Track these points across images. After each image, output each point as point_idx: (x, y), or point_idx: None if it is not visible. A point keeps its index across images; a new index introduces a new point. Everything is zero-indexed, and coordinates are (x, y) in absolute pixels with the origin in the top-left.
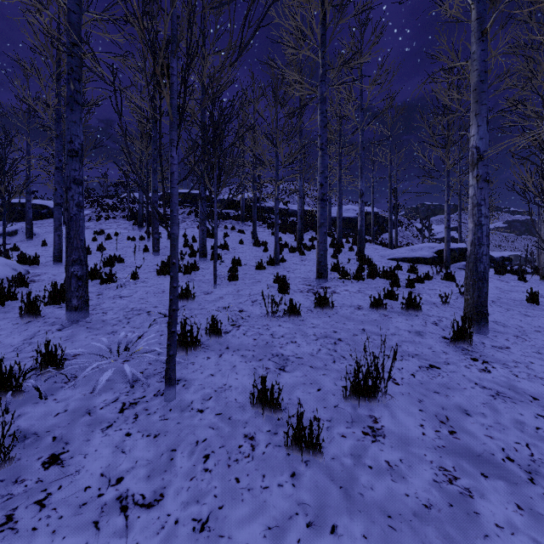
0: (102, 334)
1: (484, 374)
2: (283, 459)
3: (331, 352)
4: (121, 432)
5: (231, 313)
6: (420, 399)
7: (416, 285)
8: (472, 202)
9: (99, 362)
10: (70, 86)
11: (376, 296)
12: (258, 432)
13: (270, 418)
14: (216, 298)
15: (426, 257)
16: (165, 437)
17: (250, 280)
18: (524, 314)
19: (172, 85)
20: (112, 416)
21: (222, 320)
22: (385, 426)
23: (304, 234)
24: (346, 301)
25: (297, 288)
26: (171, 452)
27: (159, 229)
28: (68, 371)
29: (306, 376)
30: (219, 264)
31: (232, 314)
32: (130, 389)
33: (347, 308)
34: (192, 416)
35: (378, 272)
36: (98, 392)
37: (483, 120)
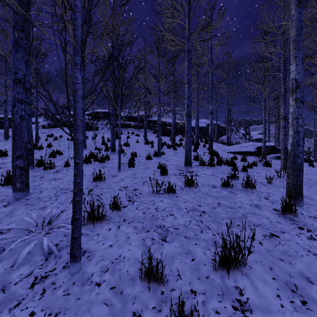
0: (35, 209)
1: (311, 242)
2: None
3: (199, 223)
4: (27, 311)
5: (129, 191)
6: (270, 266)
7: (247, 169)
8: (292, 117)
9: (23, 238)
10: (15, 34)
11: (223, 178)
12: (145, 309)
13: (155, 292)
14: (119, 180)
15: (250, 151)
16: (64, 316)
17: (142, 167)
18: None
19: (76, 20)
20: (23, 292)
21: (122, 196)
22: (249, 298)
23: (175, 136)
24: (205, 181)
25: (172, 172)
26: None
27: (87, 134)
28: None
29: (182, 246)
30: (123, 156)
31: (129, 192)
32: (44, 262)
33: (206, 186)
34: (90, 290)
35: (223, 161)
36: (17, 266)
37: (300, 60)
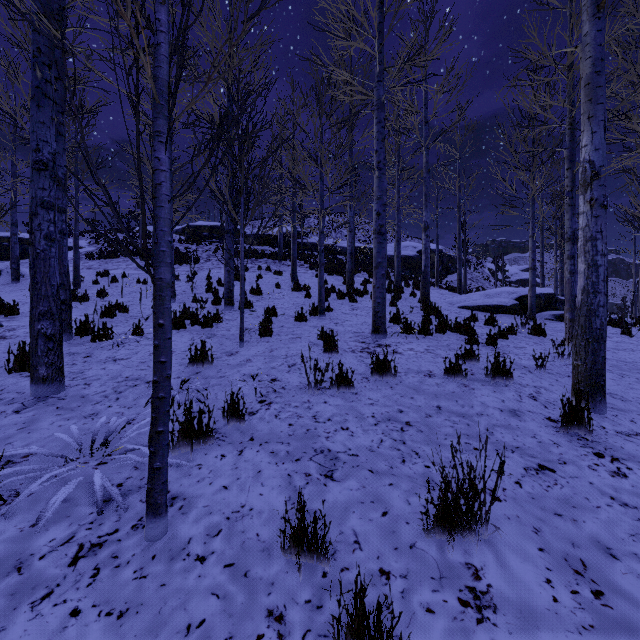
0: (76, 418)
1: (618, 480)
2: None
3: (398, 444)
4: (65, 607)
5: (260, 383)
6: (536, 526)
7: (498, 341)
8: (583, 235)
9: (55, 471)
10: (37, 72)
11: (449, 357)
12: (291, 604)
13: (311, 573)
14: (241, 361)
15: (505, 305)
16: (136, 616)
17: (287, 336)
18: None
19: (159, 48)
20: (56, 572)
21: (247, 393)
22: (493, 585)
23: (355, 275)
24: (412, 364)
25: (347, 346)
26: None
27: (177, 270)
28: (8, 485)
29: (364, 487)
30: (249, 314)
31: (261, 384)
32: (96, 517)
33: (414, 374)
34: (186, 569)
35: (449, 324)
36: (43, 524)
37: (599, 124)
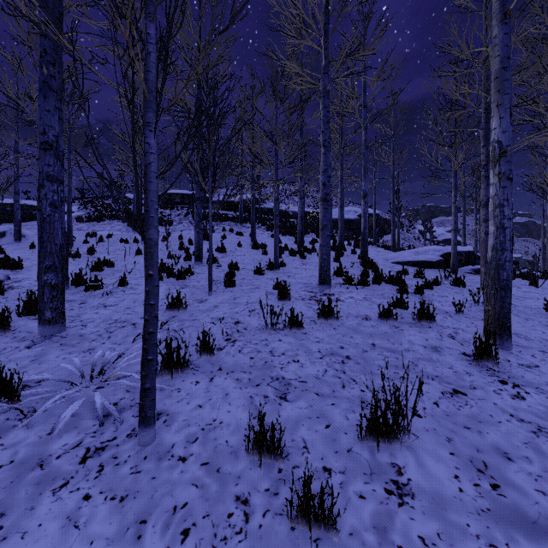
0: (77, 352)
1: (518, 402)
2: (286, 537)
3: (340, 373)
4: (79, 493)
5: (226, 325)
6: (448, 436)
7: (424, 291)
8: (493, 203)
9: (64, 392)
10: (43, 70)
11: (383, 304)
12: (254, 492)
13: (269, 470)
14: (210, 307)
15: (432, 261)
16: (134, 500)
17: (248, 287)
18: (546, 325)
19: (149, 56)
20: (70, 468)
21: (215, 333)
22: (412, 479)
23: (305, 236)
24: (352, 310)
25: (298, 295)
26: (139, 525)
27: None
28: (26, 403)
29: (311, 406)
30: (216, 269)
31: (227, 326)
32: (98, 428)
33: (353, 318)
34: (171, 466)
35: (384, 277)
36: (57, 433)
37: (506, 111)
